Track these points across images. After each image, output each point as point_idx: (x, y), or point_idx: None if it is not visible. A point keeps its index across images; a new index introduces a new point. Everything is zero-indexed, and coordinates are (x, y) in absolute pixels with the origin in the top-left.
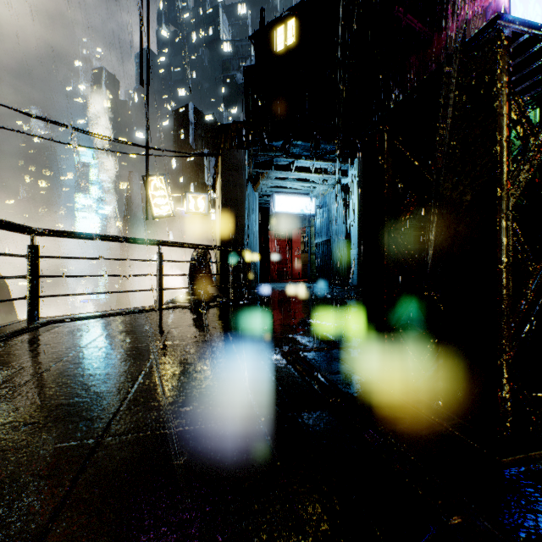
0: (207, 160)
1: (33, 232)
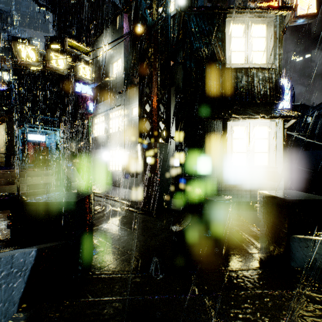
0: None
1: None
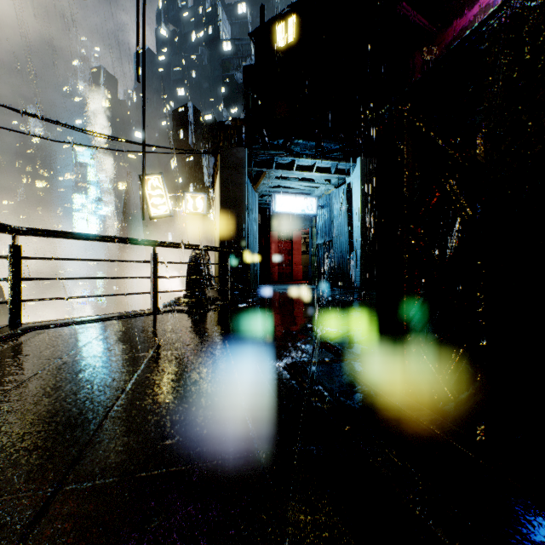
0: (207, 160)
1: (14, 231)
